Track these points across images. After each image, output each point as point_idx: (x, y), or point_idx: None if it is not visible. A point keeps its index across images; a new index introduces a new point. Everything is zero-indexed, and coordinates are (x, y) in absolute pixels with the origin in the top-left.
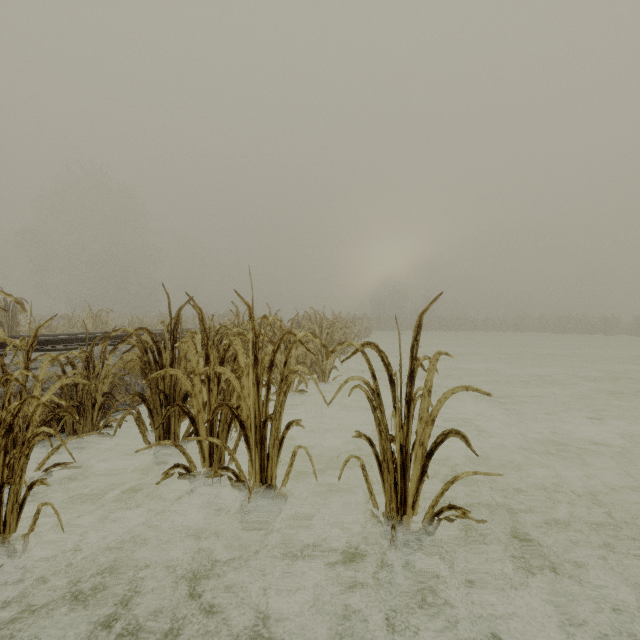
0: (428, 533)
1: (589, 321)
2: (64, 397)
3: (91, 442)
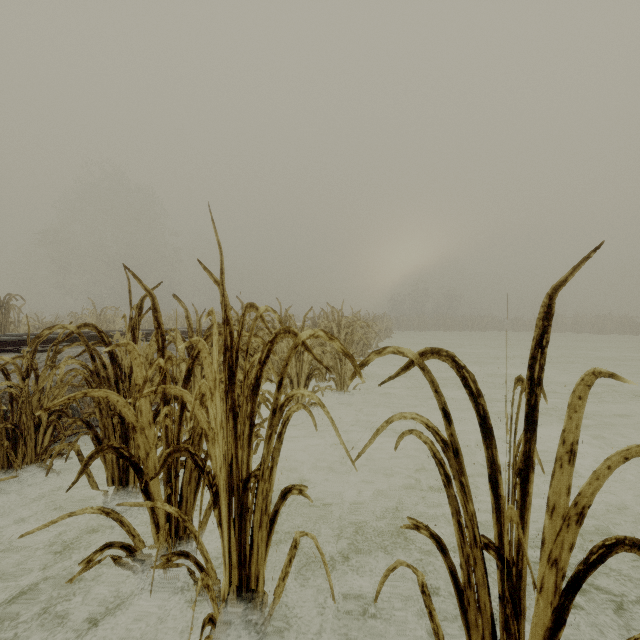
0: None
1: (632, 320)
2: None
3: (34, 476)
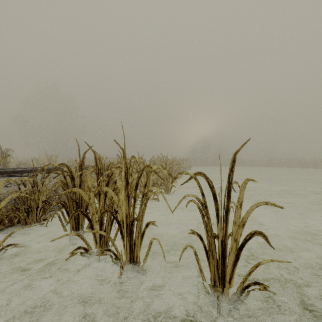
0: (240, 300)
1: (306, 161)
2: (20, 203)
3: (36, 229)
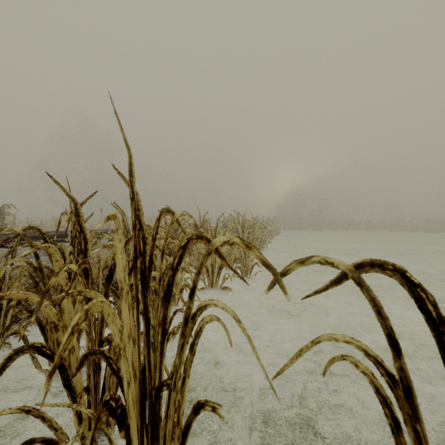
0: None
1: None
2: None
3: None
